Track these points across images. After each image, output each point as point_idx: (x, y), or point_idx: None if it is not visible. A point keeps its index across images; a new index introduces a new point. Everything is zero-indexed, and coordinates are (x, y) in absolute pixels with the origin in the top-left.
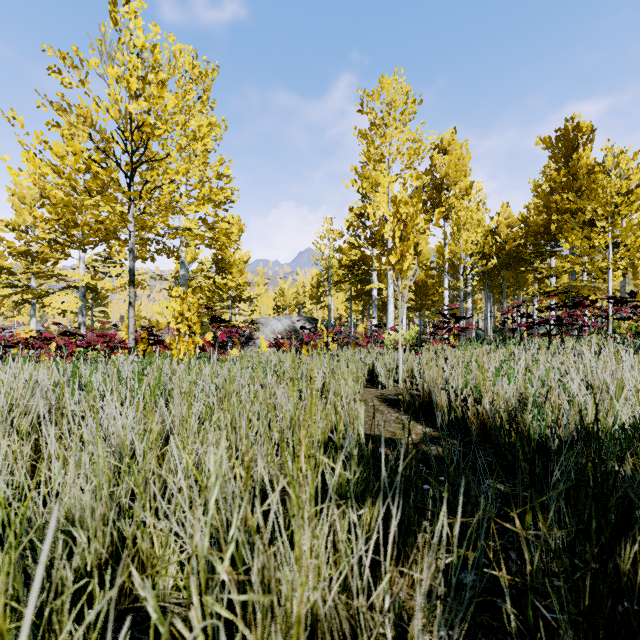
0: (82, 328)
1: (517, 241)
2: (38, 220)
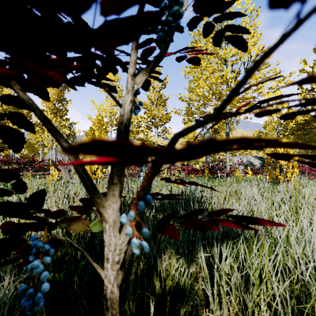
0: None
1: None
2: (142, 118)
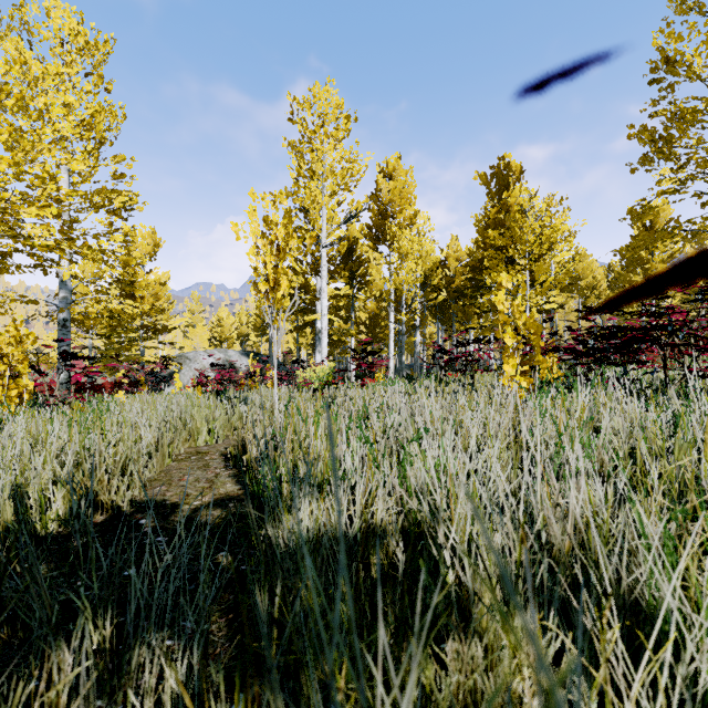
0: None
1: (466, 275)
2: None
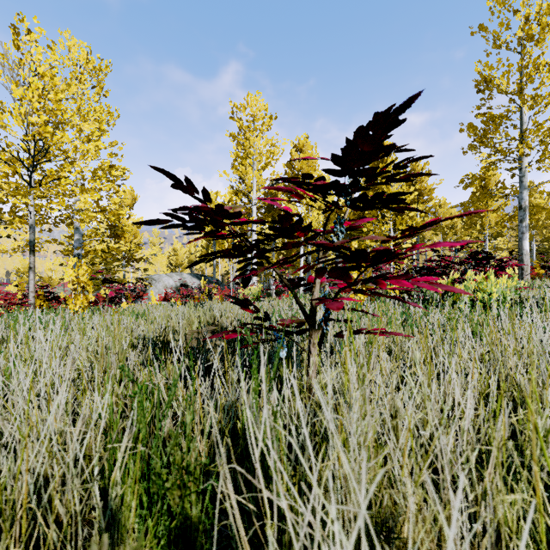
0: None
1: None
2: None
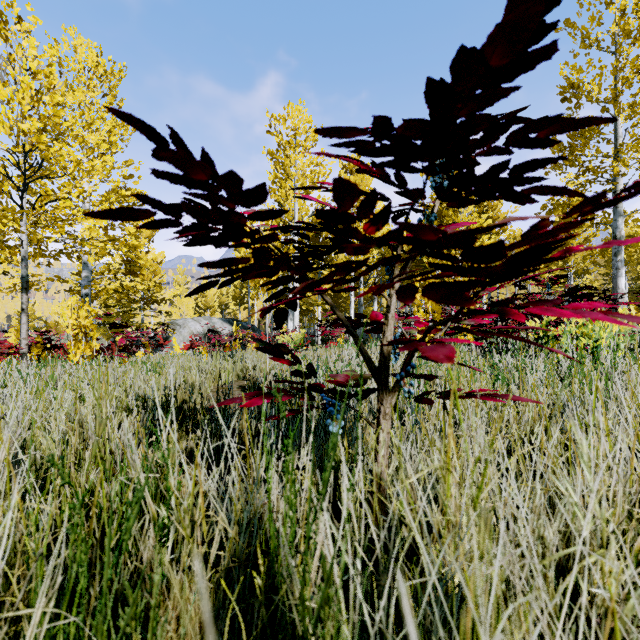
0: None
1: None
2: None
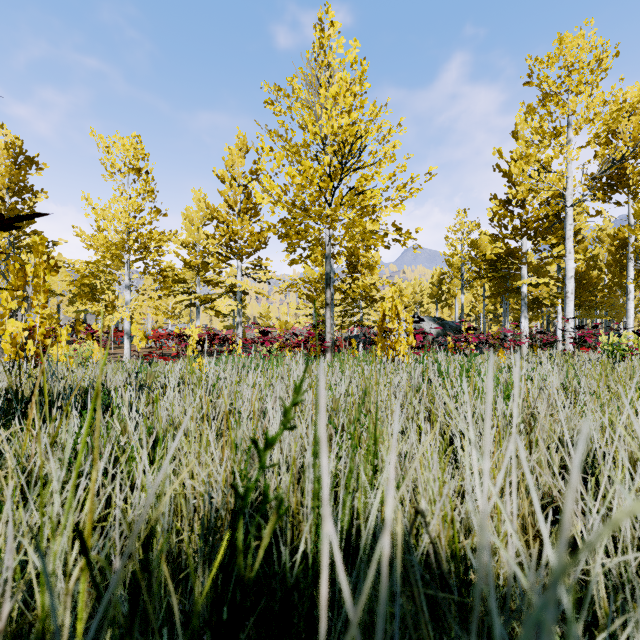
0: (239, 327)
1: None
2: (209, 237)
